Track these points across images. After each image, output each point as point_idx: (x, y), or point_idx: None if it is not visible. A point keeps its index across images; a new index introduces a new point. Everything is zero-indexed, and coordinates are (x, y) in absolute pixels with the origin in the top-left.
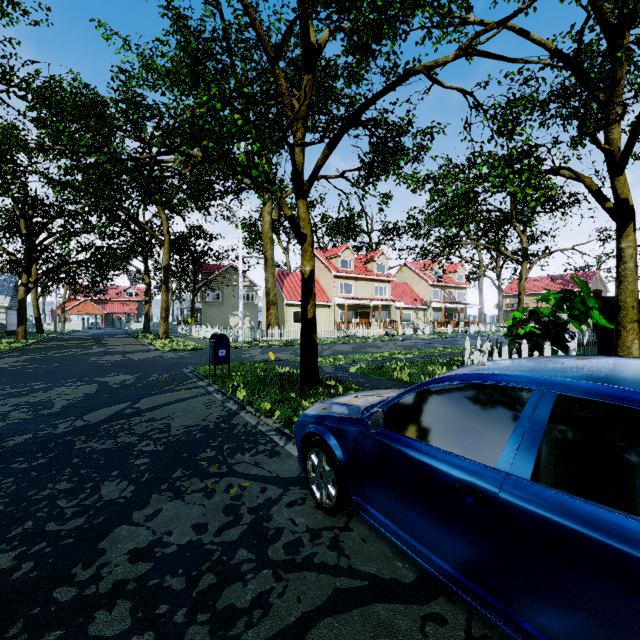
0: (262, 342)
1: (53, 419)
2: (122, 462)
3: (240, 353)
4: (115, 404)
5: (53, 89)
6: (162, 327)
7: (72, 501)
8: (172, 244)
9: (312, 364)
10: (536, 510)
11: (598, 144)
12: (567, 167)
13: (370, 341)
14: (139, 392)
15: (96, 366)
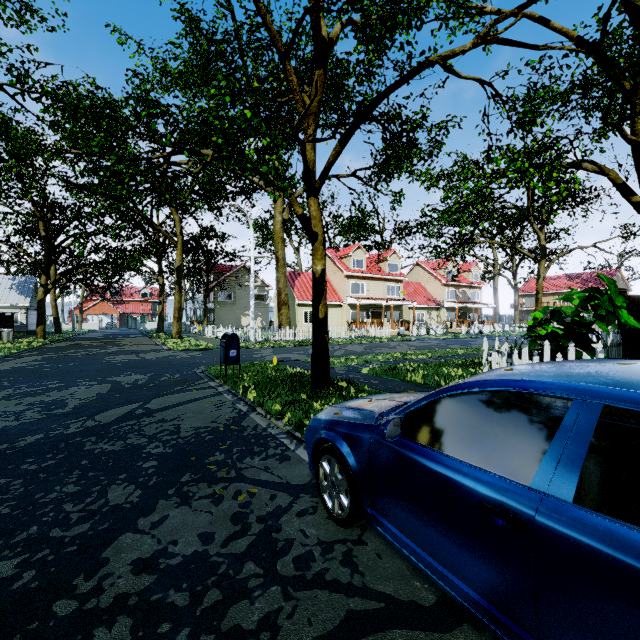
0: (273, 342)
1: (65, 419)
2: (130, 465)
3: (251, 353)
4: (126, 404)
5: (70, 94)
6: (175, 327)
7: (78, 505)
8: (185, 245)
9: (323, 365)
10: (581, 539)
11: (624, 135)
12: (590, 160)
13: (382, 341)
14: (150, 392)
15: (110, 366)
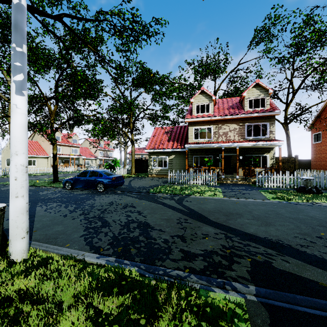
0: None
1: None
2: None
3: (8, 179)
4: None
5: None
6: None
7: None
8: None
9: (57, 176)
10: (88, 178)
11: (128, 127)
12: (123, 130)
13: (70, 173)
14: None
15: None
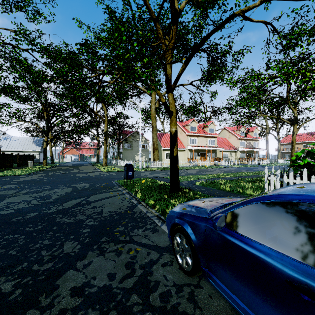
0: (150, 168)
1: (49, 205)
2: (76, 230)
3: (140, 173)
4: (78, 198)
5: (57, 52)
6: (104, 160)
7: (48, 252)
8: (109, 121)
9: (176, 180)
10: None
11: None
12: None
13: (206, 168)
14: (90, 192)
15: (73, 179)
